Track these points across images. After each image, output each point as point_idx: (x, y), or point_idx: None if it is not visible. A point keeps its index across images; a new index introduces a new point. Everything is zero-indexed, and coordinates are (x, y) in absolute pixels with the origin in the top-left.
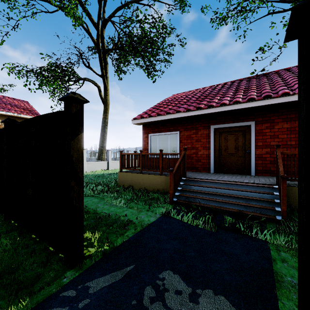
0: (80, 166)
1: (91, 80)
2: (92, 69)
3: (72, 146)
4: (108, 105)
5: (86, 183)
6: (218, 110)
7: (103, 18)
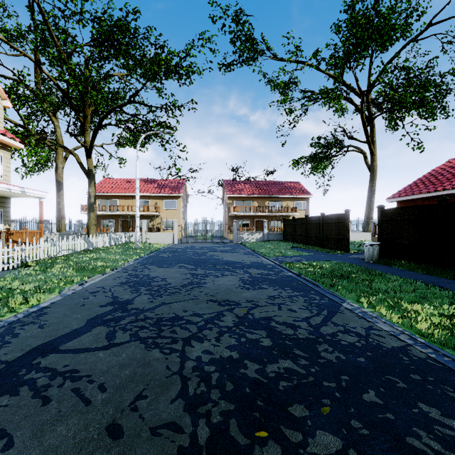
0: (348, 228)
1: (355, 147)
2: (356, 139)
3: (347, 223)
4: (375, 172)
5: (350, 243)
6: (450, 192)
7: (369, 83)
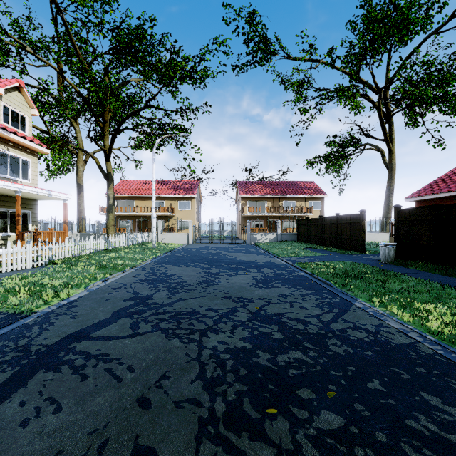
0: (364, 228)
1: (372, 145)
2: (373, 137)
3: (362, 223)
4: (393, 171)
5: (366, 244)
6: None
7: (387, 79)
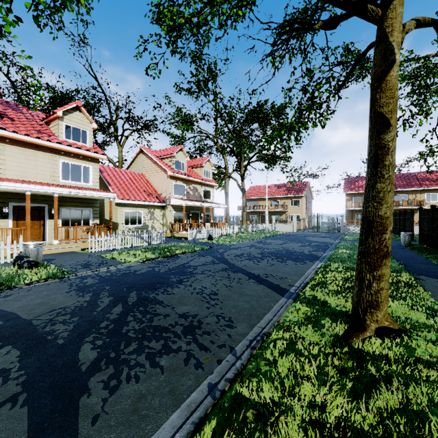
0: (413, 222)
1: None
2: None
3: (411, 219)
4: None
5: None
6: None
7: None
